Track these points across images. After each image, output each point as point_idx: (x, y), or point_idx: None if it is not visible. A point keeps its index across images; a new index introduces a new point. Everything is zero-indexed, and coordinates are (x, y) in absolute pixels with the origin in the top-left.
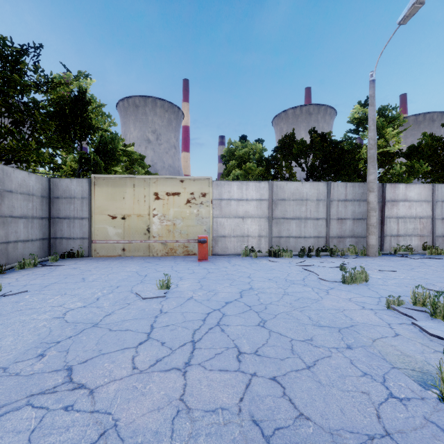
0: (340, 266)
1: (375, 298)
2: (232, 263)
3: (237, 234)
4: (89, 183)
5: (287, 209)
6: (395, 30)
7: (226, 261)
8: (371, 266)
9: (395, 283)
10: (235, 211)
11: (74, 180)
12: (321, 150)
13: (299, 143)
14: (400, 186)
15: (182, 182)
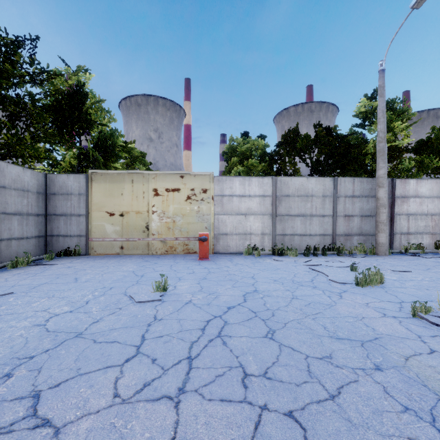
0: (351, 266)
1: (396, 303)
2: (234, 262)
3: (239, 232)
4: (87, 179)
5: (292, 206)
6: (407, 15)
7: (228, 260)
8: (383, 265)
9: (413, 285)
10: (237, 207)
11: (71, 176)
12: (327, 145)
13: (303, 138)
14: (411, 181)
15: (182, 177)
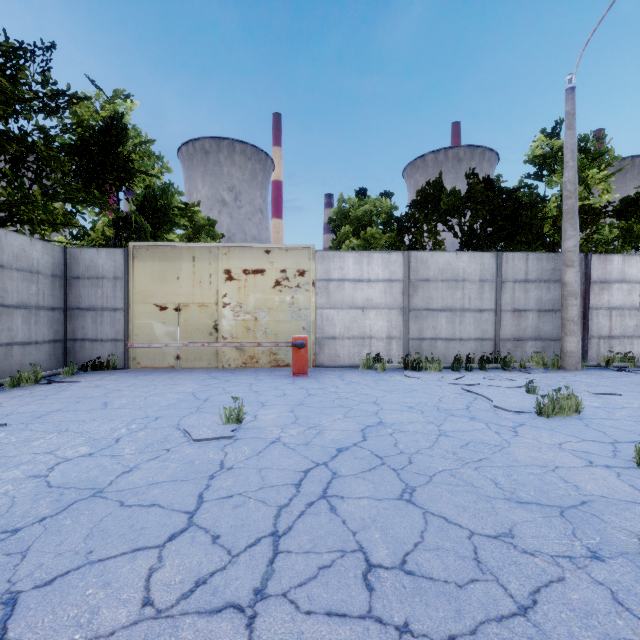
0: (527, 386)
1: (606, 444)
2: (347, 379)
3: (354, 335)
4: (126, 255)
5: (433, 296)
6: (611, 3)
7: (337, 377)
8: (575, 385)
9: (628, 416)
10: (351, 298)
11: (103, 251)
12: (485, 204)
13: (450, 194)
14: (614, 258)
15: (268, 253)
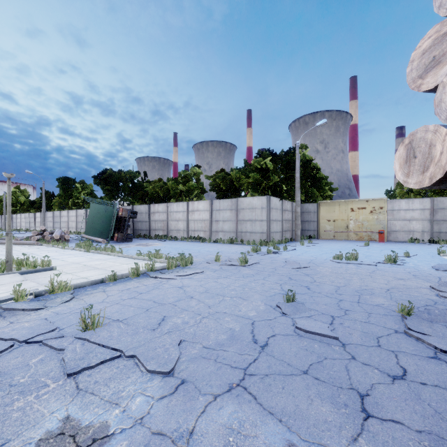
0: None
1: None
2: (399, 244)
3: (405, 230)
4: (317, 205)
5: (446, 215)
6: None
7: (396, 243)
8: None
9: None
10: (403, 216)
11: (310, 204)
12: None
13: None
14: None
15: (367, 201)
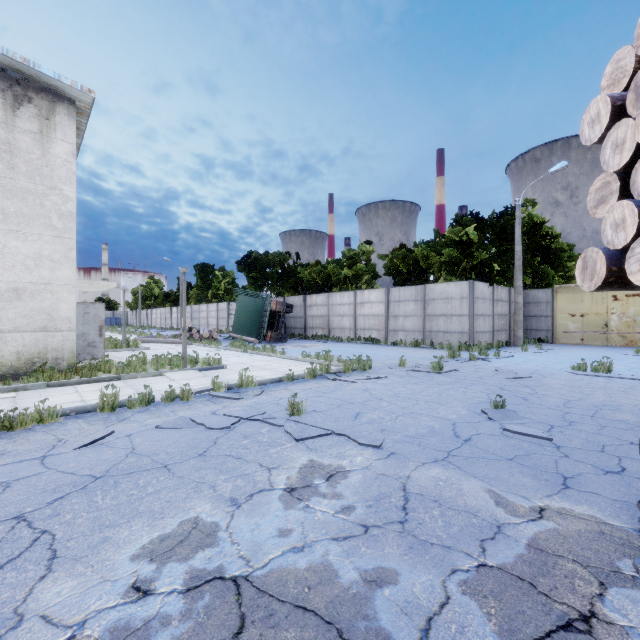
0: None
1: None
2: None
3: None
4: (552, 292)
5: None
6: None
7: None
8: None
9: None
10: None
11: (540, 290)
12: None
13: None
14: None
15: None
